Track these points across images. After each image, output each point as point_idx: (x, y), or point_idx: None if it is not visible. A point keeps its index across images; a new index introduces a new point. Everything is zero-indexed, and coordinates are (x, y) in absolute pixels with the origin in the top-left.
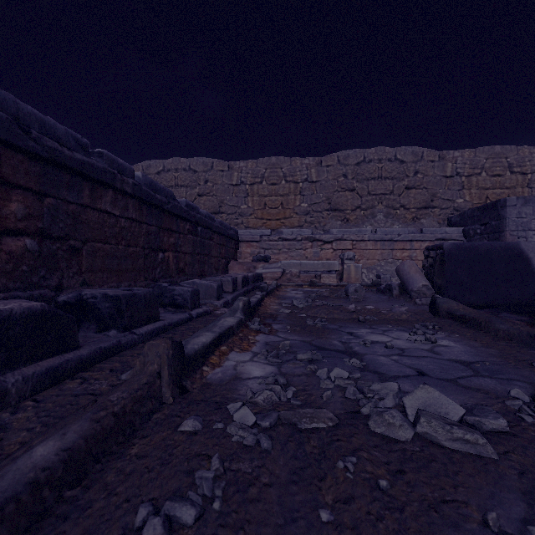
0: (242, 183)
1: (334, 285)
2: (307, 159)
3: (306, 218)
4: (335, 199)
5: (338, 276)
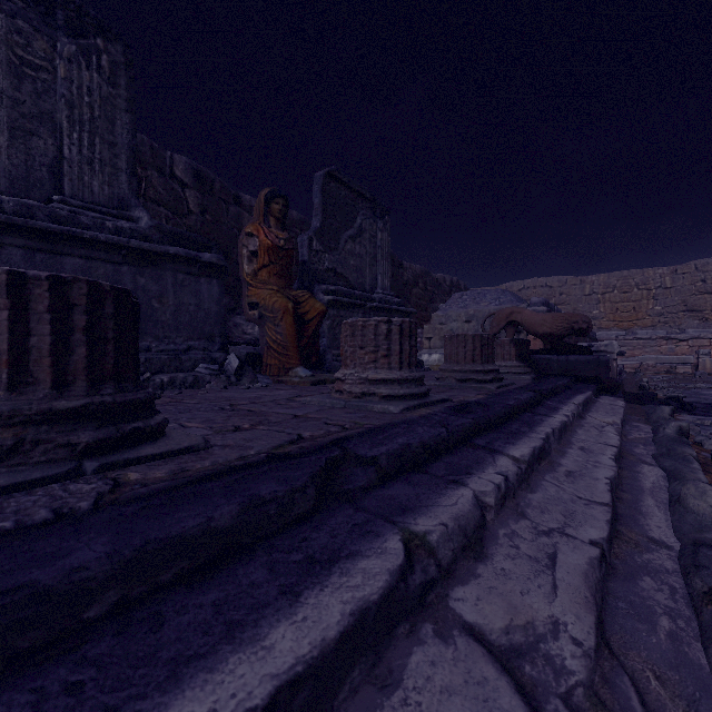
0: (594, 293)
1: (688, 373)
2: (660, 269)
3: (659, 319)
4: (692, 302)
5: (694, 367)
